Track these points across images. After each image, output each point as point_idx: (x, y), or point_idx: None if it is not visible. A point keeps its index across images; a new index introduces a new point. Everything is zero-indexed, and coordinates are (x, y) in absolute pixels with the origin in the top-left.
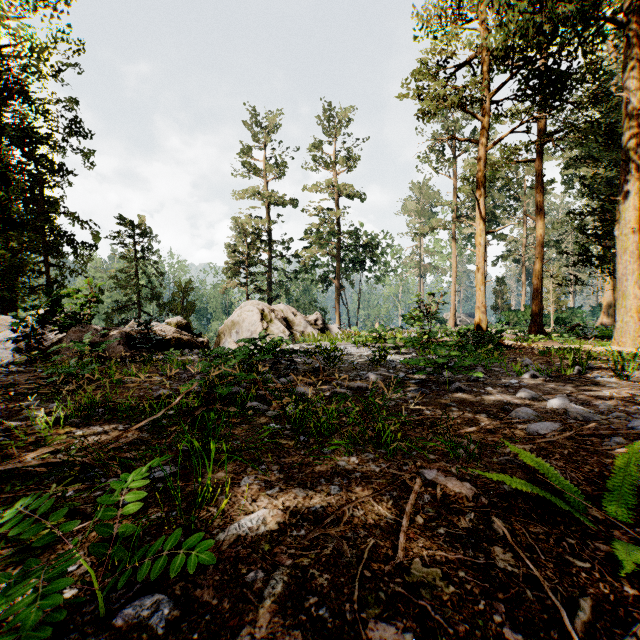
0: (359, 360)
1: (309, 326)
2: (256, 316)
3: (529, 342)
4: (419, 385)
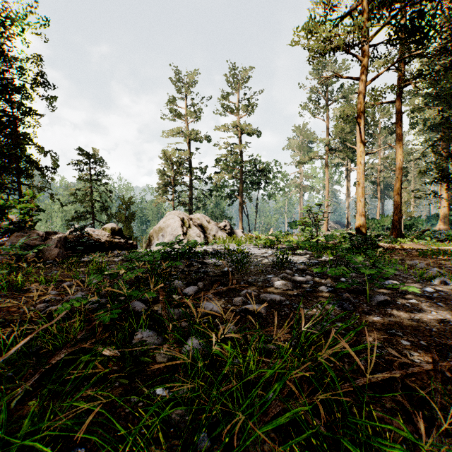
0: (263, 262)
1: (219, 231)
2: (177, 223)
3: (397, 244)
4: (334, 295)
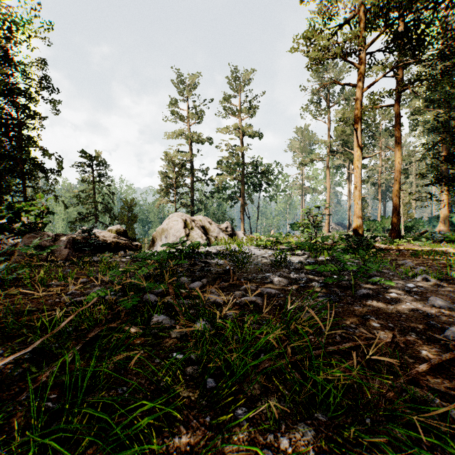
0: (262, 261)
1: (221, 232)
2: (180, 225)
3: (394, 245)
4: (324, 290)
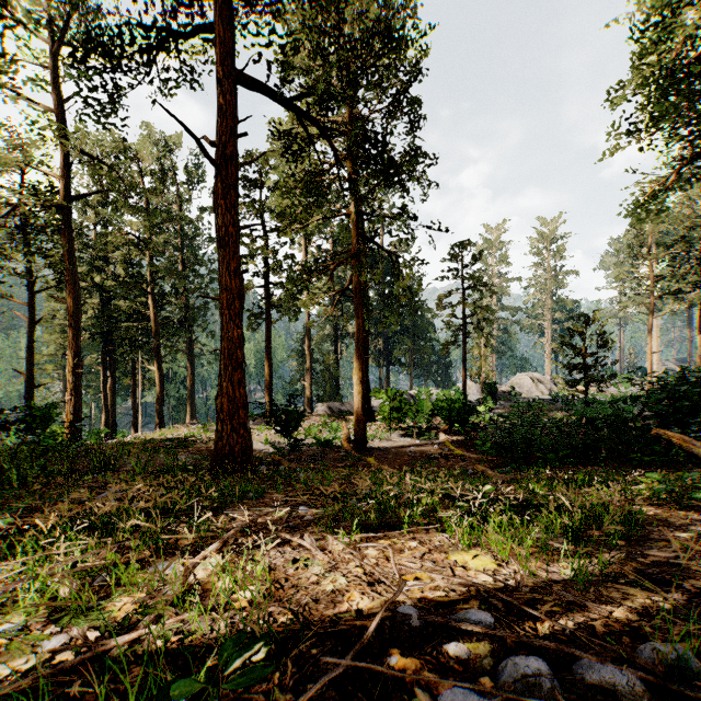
0: None
1: (552, 384)
2: (530, 381)
3: None
4: None
